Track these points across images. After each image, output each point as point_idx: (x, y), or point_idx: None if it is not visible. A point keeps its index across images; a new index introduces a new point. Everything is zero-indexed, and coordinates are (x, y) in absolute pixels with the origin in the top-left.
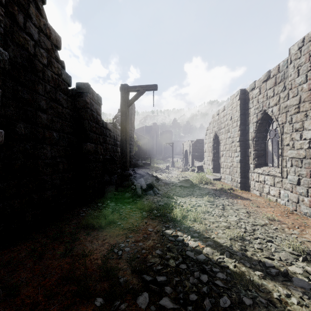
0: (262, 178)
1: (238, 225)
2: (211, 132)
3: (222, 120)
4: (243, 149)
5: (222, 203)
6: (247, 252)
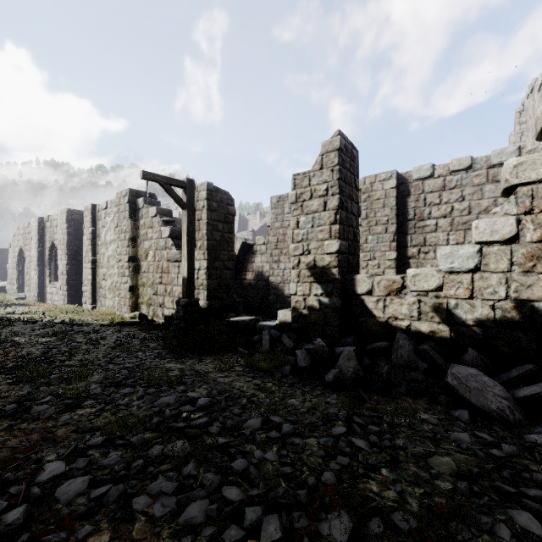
0: (52, 290)
1: (8, 311)
2: (16, 245)
3: (28, 236)
4: (41, 268)
5: (6, 307)
6: (3, 314)
